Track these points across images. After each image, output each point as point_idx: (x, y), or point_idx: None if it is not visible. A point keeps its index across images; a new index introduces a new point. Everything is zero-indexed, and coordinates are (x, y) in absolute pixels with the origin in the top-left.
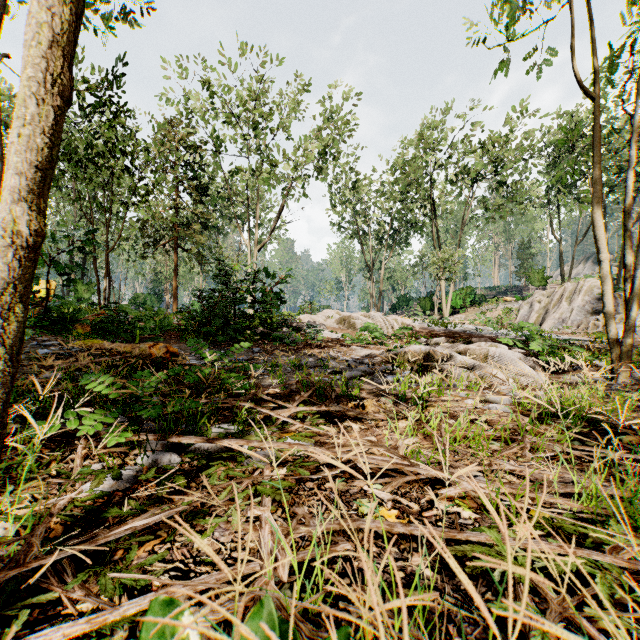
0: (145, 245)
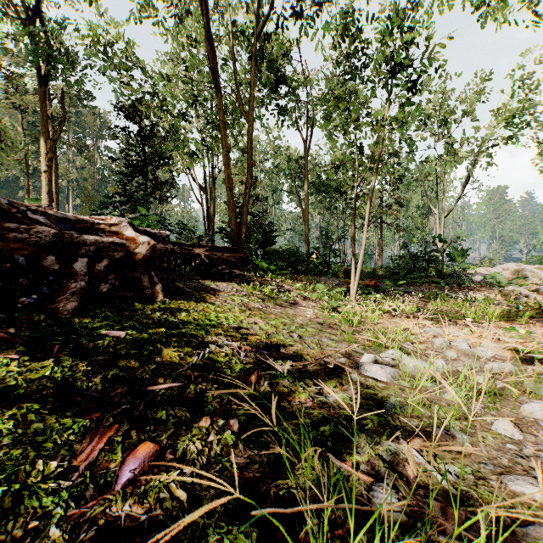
0: (362, 225)
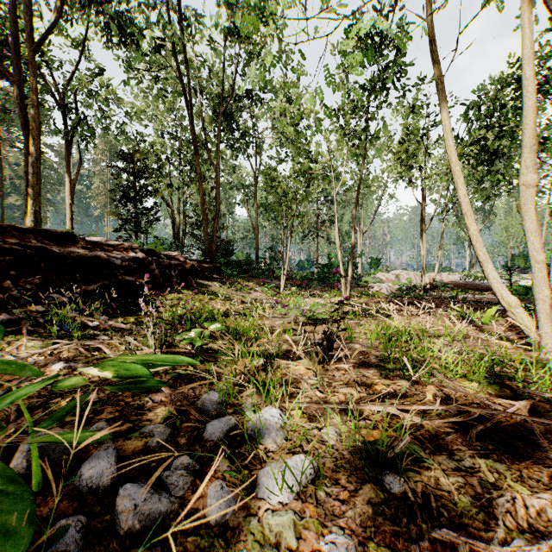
0: (302, 237)
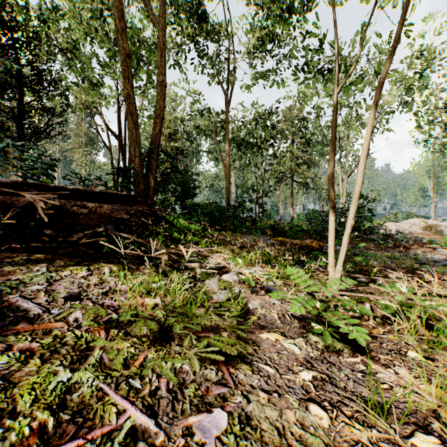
0: (275, 182)
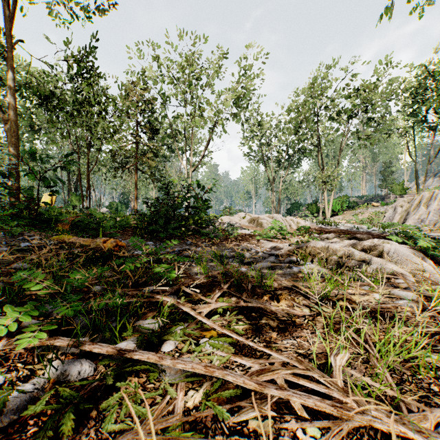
0: (115, 168)
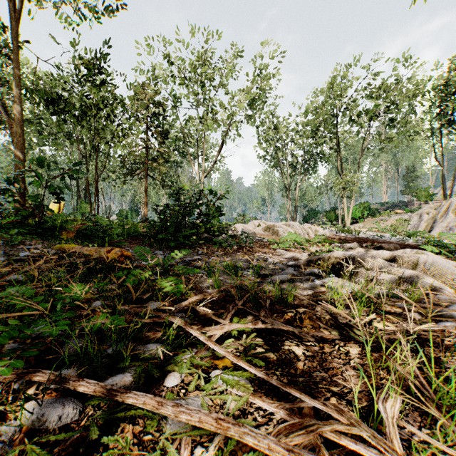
0: (125, 175)
